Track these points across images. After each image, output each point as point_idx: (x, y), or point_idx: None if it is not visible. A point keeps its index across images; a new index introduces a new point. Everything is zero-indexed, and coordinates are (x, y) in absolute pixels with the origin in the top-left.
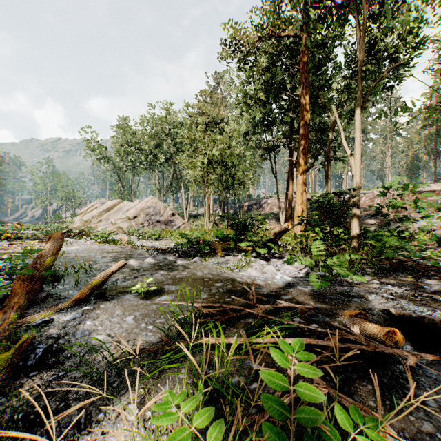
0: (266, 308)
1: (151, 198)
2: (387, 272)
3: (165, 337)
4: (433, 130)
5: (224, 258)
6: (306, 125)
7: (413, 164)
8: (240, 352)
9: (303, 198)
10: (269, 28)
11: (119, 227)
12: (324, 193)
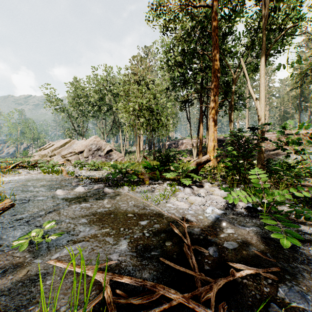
0: (218, 285)
1: (94, 137)
2: None
3: None
4: (298, 92)
5: (150, 187)
6: (217, 77)
7: (284, 116)
8: None
9: (214, 136)
10: None
11: (68, 160)
12: (240, 128)
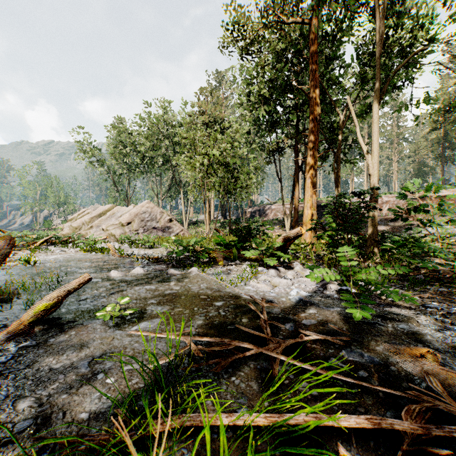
0: (287, 344)
1: (146, 203)
2: (425, 285)
3: (125, 411)
4: (441, 135)
5: (226, 269)
6: (316, 121)
7: (420, 169)
8: (257, 455)
9: (313, 202)
10: (276, 13)
11: (111, 234)
12: (341, 193)
